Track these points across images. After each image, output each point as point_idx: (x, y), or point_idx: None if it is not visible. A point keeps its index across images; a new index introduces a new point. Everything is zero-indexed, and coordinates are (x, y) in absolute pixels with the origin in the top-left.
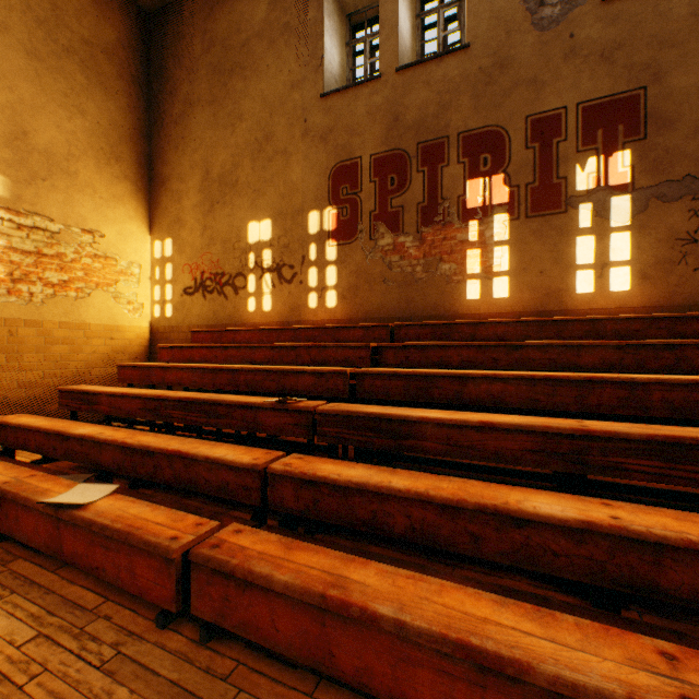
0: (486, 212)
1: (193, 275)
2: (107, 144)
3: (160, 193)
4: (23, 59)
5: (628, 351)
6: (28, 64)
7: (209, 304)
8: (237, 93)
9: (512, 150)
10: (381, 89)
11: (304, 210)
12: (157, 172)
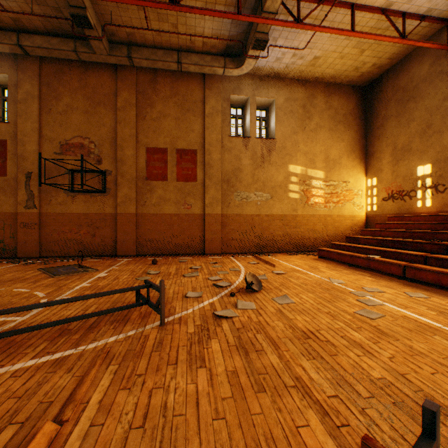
0: None
1: (386, 192)
2: (350, 148)
3: (369, 159)
4: (327, 133)
5: None
6: (328, 134)
7: (395, 204)
8: (410, 109)
9: None
10: None
11: None
12: (368, 150)
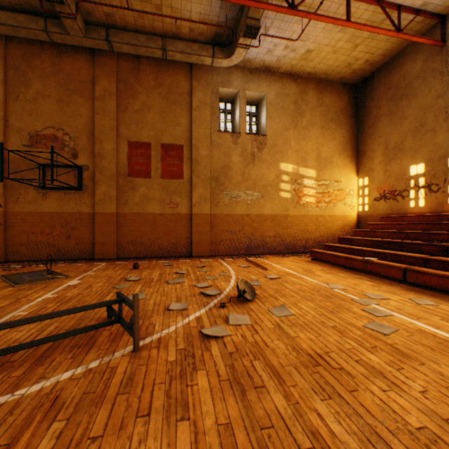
0: None
1: (378, 192)
2: (341, 146)
3: (361, 159)
4: (319, 131)
5: None
6: (320, 132)
7: (387, 204)
8: (403, 108)
9: None
10: None
11: (444, 156)
12: (360, 149)
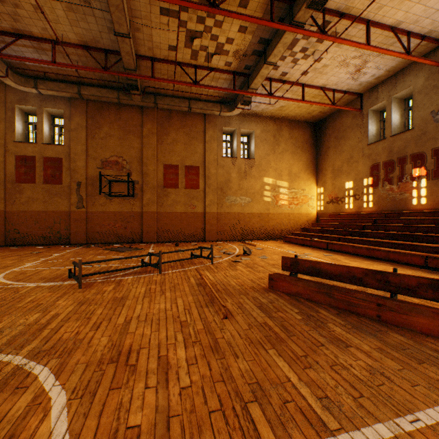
0: (418, 178)
1: (329, 198)
2: (306, 166)
3: (319, 174)
4: (290, 155)
5: (434, 220)
6: (291, 156)
7: (333, 206)
8: (342, 144)
9: (427, 159)
10: (385, 142)
11: (362, 178)
12: (318, 168)
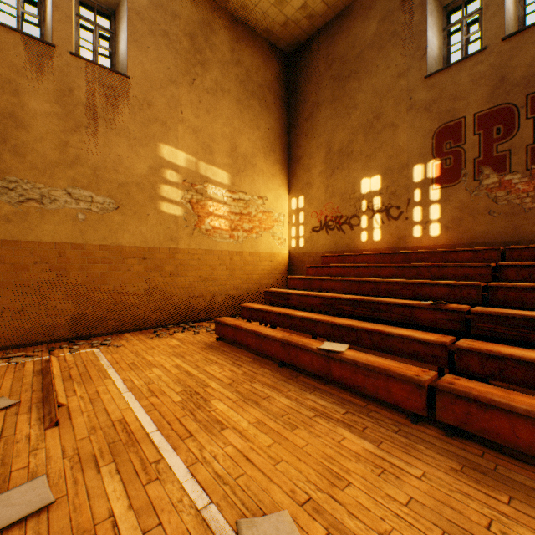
0: None
1: (319, 219)
2: (268, 143)
3: (295, 168)
4: (235, 106)
5: None
6: (237, 109)
7: (330, 237)
8: (352, 91)
9: None
10: (485, 58)
11: (408, 165)
12: (293, 154)
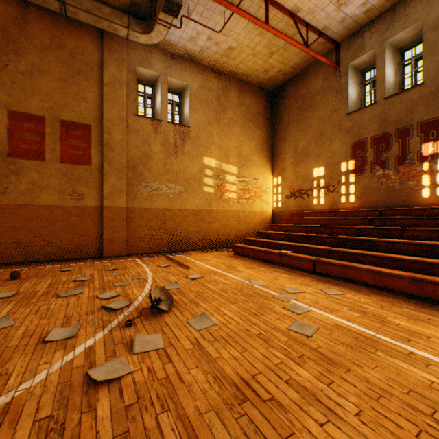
0: (433, 157)
1: (289, 191)
2: (259, 147)
3: (275, 159)
4: (240, 129)
5: None
6: (241, 130)
7: (296, 201)
8: (308, 117)
9: None
10: (376, 107)
11: (338, 162)
12: (275, 151)
